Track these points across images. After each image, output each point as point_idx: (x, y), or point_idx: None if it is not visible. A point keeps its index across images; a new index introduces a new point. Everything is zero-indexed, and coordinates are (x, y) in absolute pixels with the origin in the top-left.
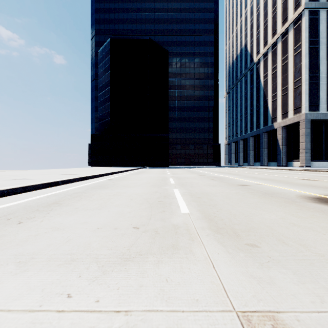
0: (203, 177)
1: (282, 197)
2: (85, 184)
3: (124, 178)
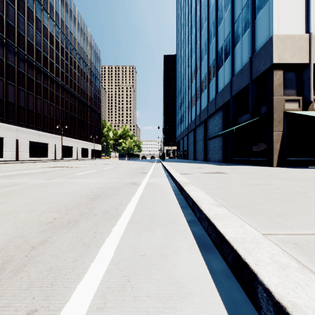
0: (27, 175)
1: (80, 167)
2: (152, 170)
3: (132, 175)
